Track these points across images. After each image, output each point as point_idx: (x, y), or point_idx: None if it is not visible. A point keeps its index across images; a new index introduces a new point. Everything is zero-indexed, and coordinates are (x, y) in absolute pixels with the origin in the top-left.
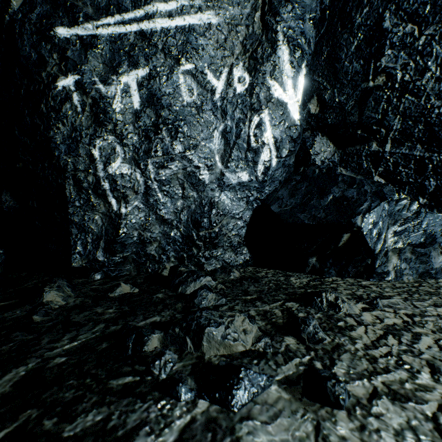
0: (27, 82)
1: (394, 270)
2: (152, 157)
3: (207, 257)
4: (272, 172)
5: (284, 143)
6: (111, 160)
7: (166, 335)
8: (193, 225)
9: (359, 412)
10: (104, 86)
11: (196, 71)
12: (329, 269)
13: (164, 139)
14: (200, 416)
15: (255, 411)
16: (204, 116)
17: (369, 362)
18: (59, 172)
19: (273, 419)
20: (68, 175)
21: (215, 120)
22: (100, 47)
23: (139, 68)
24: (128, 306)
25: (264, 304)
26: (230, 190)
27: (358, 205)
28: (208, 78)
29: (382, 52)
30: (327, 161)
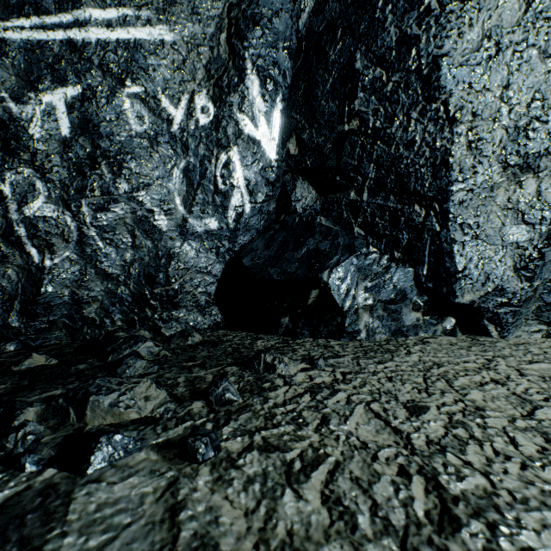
0: None
1: (365, 328)
2: (88, 197)
3: (165, 319)
4: (246, 219)
5: (260, 187)
6: (29, 199)
7: (48, 408)
8: (145, 281)
9: (224, 465)
10: (17, 105)
11: (147, 95)
12: (301, 330)
13: (103, 176)
14: (39, 484)
15: (108, 473)
16: (160, 150)
17: (265, 420)
18: None
19: (124, 479)
20: None
21: (175, 155)
22: (10, 55)
23: (67, 86)
24: (29, 380)
25: (202, 369)
26: (195, 240)
27: (328, 259)
28: (163, 105)
29: (356, 94)
30: (309, 209)
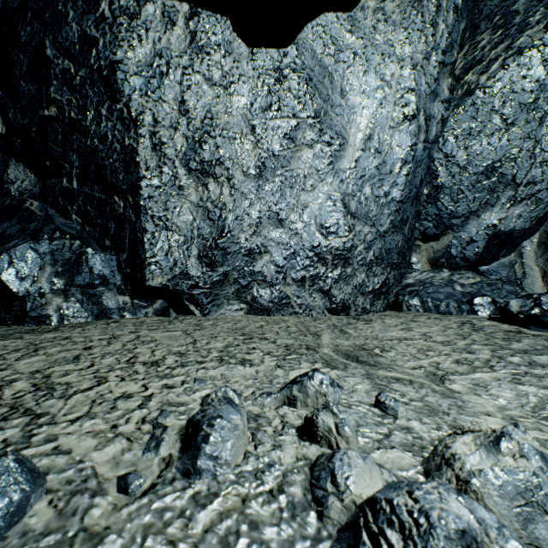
0: None
1: (59, 313)
2: None
3: None
4: None
5: None
6: None
7: None
8: None
9: None
10: None
11: None
12: None
13: None
14: None
15: None
16: None
17: None
18: None
19: None
20: None
21: None
22: None
23: None
24: None
25: None
26: None
27: (6, 242)
28: None
29: (51, 81)
30: (28, 193)
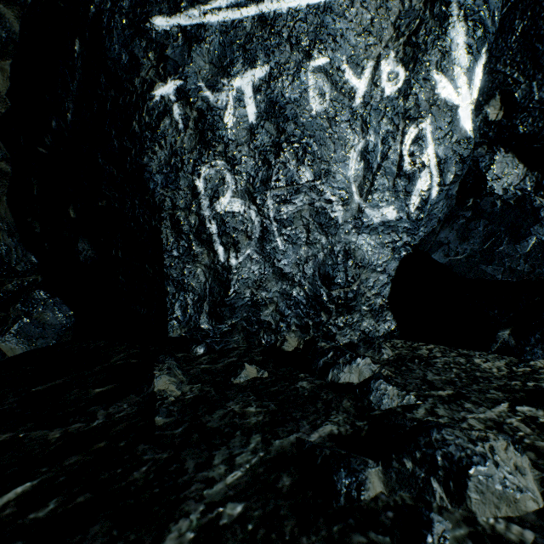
0: (115, 93)
1: None
2: (272, 189)
3: (339, 325)
4: (430, 206)
5: (449, 165)
6: (219, 194)
7: (386, 471)
8: (321, 281)
9: None
10: (212, 93)
11: (330, 67)
12: (532, 348)
13: (287, 164)
14: None
15: None
16: (338, 130)
17: None
18: (153, 211)
19: None
20: (164, 214)
21: (352, 135)
22: (207, 41)
23: (256, 67)
24: (271, 402)
25: (480, 407)
26: (370, 233)
27: None
28: (345, 76)
29: None
30: (512, 189)
